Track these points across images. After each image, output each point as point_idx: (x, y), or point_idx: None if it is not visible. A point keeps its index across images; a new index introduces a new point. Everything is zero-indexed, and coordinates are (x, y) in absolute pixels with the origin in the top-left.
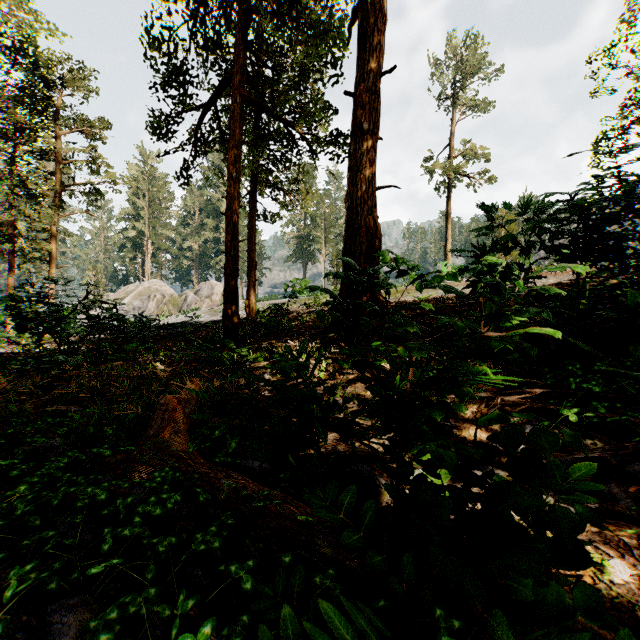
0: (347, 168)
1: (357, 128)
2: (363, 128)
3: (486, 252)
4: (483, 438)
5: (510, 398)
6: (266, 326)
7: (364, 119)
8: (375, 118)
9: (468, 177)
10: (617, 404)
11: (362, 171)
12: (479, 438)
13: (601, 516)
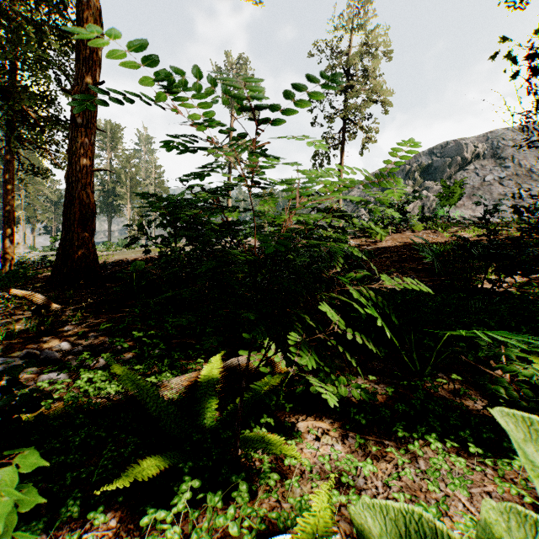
0: (67, 150)
1: (72, 120)
2: (77, 122)
3: (143, 228)
4: (54, 345)
5: (97, 321)
6: (5, 277)
7: (79, 115)
8: (89, 116)
9: (243, 163)
10: (136, 318)
11: (77, 155)
12: (51, 345)
13: (47, 371)
